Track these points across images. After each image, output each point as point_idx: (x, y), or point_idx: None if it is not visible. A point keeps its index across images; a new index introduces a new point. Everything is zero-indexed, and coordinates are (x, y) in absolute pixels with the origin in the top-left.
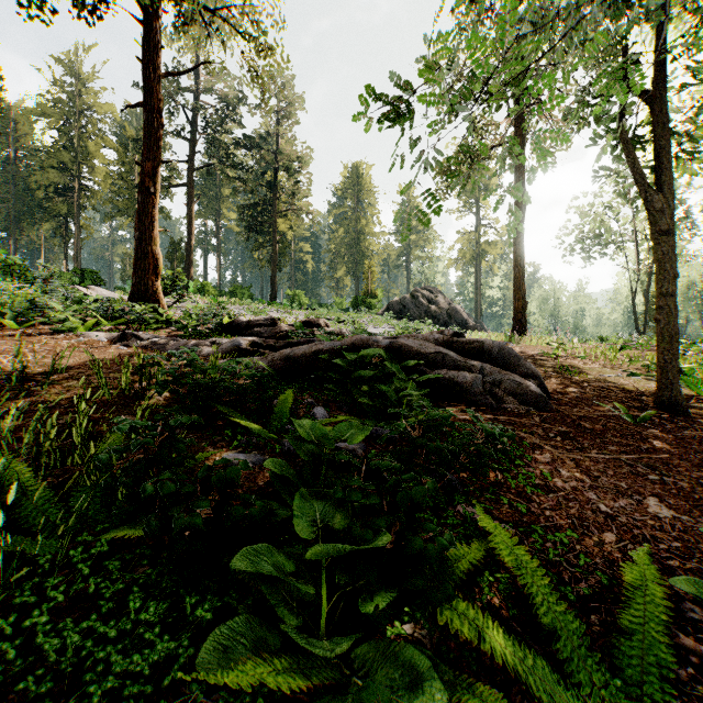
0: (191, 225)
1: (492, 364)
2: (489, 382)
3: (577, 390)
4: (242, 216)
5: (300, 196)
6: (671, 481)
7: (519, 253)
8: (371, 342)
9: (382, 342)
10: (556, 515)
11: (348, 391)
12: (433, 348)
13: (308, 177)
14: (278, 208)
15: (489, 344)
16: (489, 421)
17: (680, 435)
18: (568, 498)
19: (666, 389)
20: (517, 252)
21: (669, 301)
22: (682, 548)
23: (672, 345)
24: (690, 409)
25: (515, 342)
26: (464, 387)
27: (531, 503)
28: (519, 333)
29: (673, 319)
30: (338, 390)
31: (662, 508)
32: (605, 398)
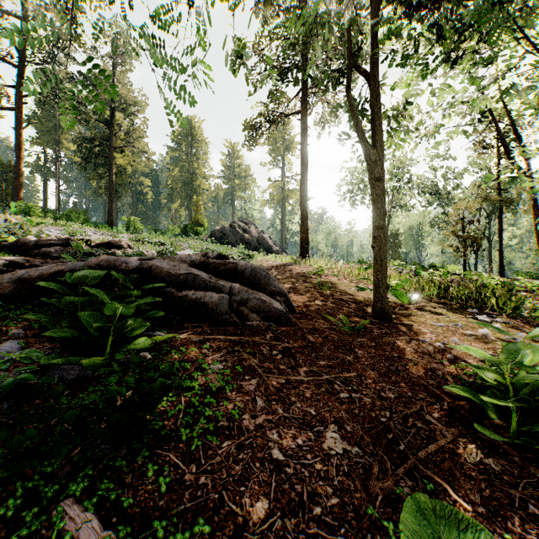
0: (21, 149)
1: (245, 283)
2: (237, 301)
3: (321, 303)
4: (79, 147)
5: (136, 136)
6: (359, 397)
7: (303, 196)
8: (119, 263)
9: (133, 263)
10: (211, 482)
11: (56, 320)
12: (186, 269)
13: (144, 121)
14: (116, 144)
15: (242, 265)
16: (222, 341)
17: (381, 342)
18: (243, 444)
19: (379, 301)
20: (303, 195)
21: (381, 232)
22: (338, 507)
23: (383, 267)
24: (395, 315)
25: (298, 263)
26: (209, 307)
27: (191, 465)
28: (301, 256)
29: (384, 246)
30: (45, 319)
31: (337, 440)
32: (339, 309)
